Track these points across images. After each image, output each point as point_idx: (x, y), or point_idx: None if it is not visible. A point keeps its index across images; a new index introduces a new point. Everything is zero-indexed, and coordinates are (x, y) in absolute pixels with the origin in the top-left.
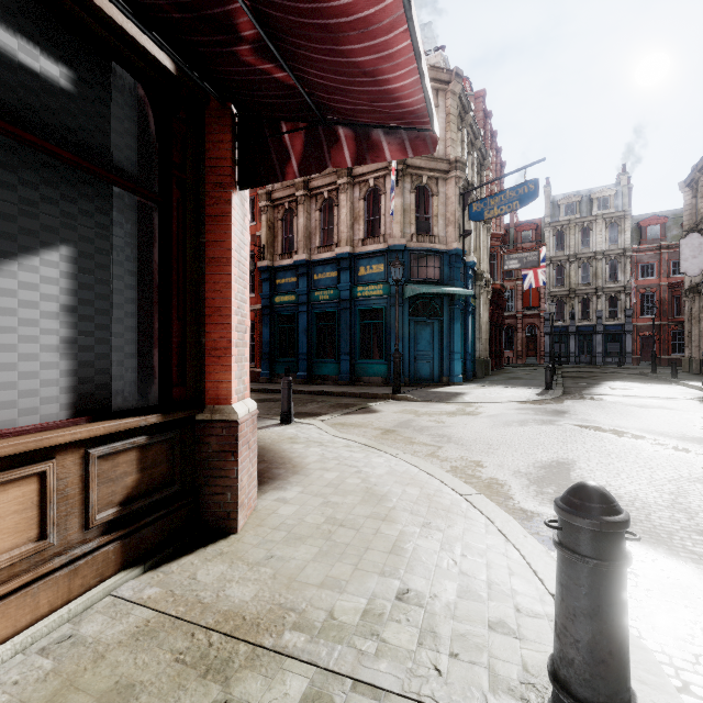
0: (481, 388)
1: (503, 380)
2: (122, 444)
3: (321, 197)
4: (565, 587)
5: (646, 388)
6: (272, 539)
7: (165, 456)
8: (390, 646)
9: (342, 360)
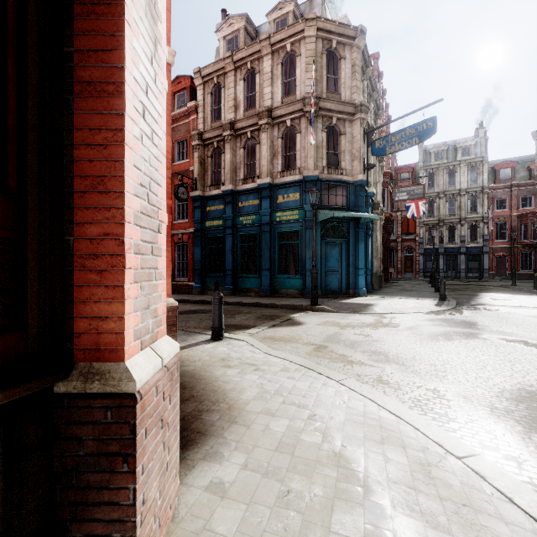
0: (384, 299)
1: (397, 292)
2: None
3: (244, 136)
4: None
5: (521, 299)
6: None
7: None
8: None
9: (263, 275)
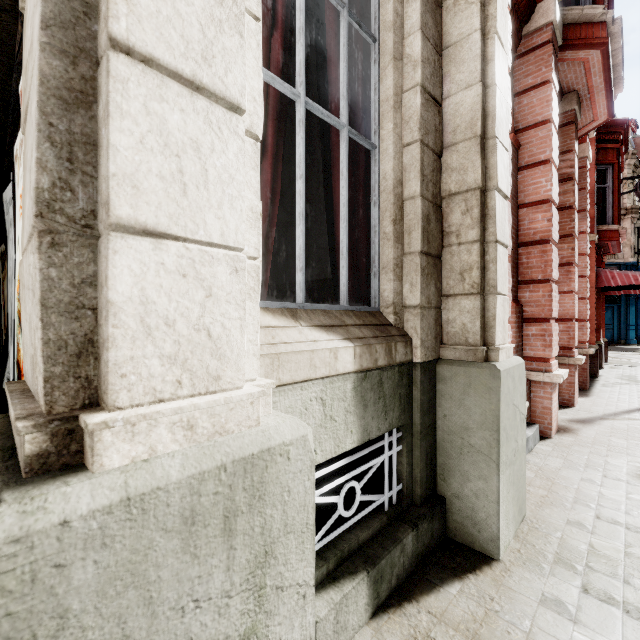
0: None
1: None
2: None
3: None
4: None
5: None
6: (618, 363)
7: None
8: None
9: None
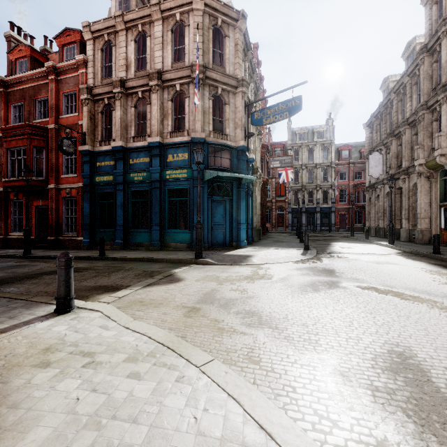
0: (261, 250)
1: (272, 243)
2: None
3: (136, 96)
4: None
5: (360, 247)
6: None
7: None
8: None
9: (153, 230)
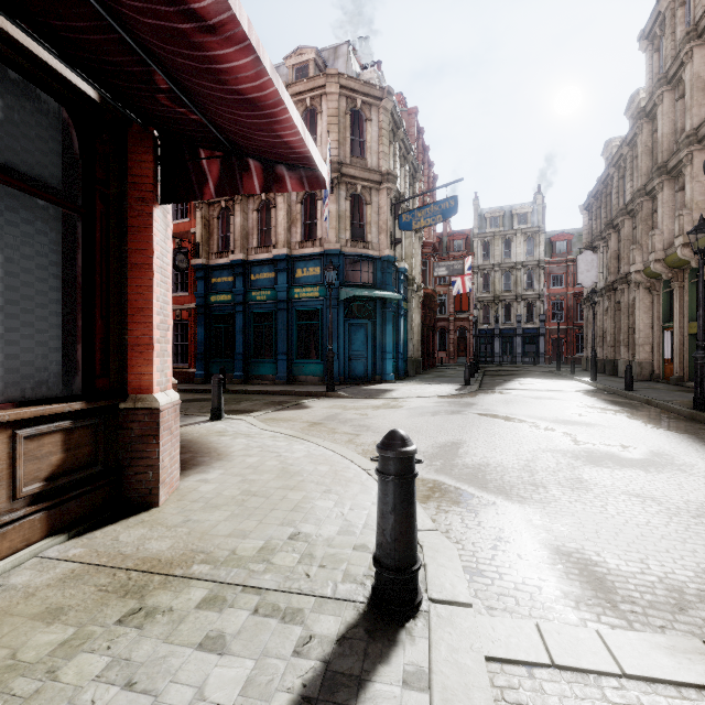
0: (409, 385)
1: (431, 378)
2: (47, 427)
3: (258, 197)
4: (379, 497)
5: (547, 383)
6: (191, 509)
7: (89, 439)
8: (276, 566)
9: (279, 360)
